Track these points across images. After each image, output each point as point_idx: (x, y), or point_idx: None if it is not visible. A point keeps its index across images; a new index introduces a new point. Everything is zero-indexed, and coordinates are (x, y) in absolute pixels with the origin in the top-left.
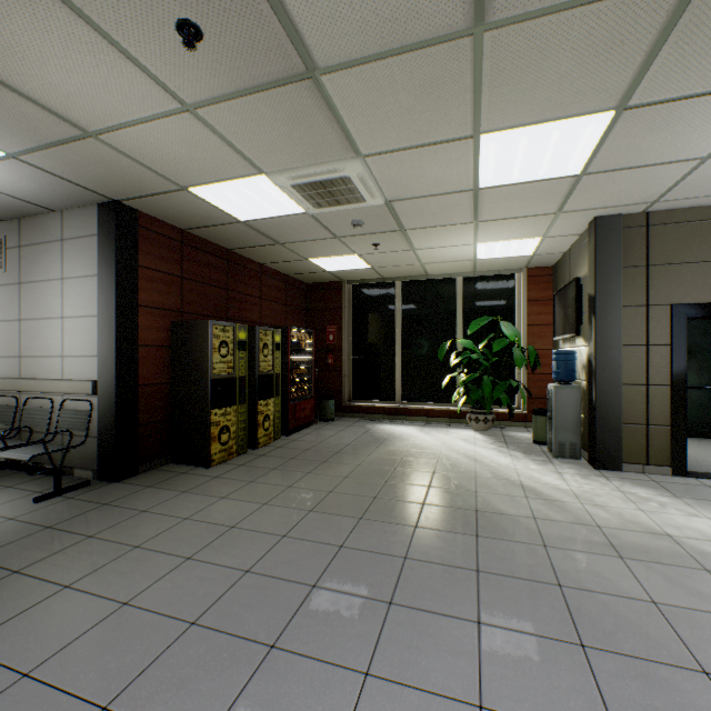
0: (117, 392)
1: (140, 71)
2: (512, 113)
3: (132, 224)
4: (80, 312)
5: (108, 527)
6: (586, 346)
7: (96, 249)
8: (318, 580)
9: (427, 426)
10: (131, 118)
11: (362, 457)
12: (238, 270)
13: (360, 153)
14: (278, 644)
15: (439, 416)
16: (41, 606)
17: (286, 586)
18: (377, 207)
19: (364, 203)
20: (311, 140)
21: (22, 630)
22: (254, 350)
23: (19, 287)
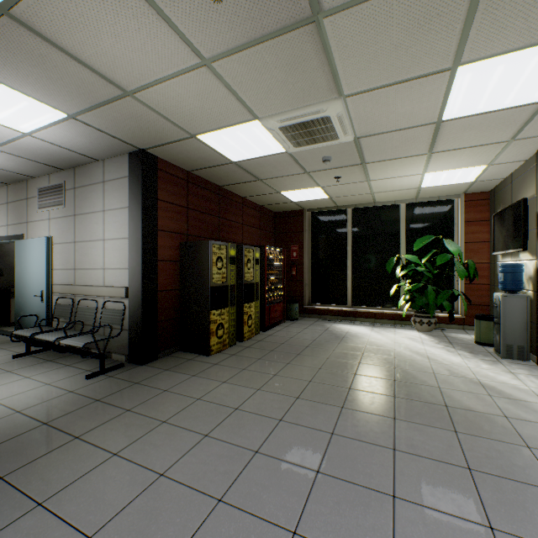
0: (142, 296)
1: (171, 31)
2: (498, 40)
3: (153, 168)
4: (116, 235)
5: (140, 402)
6: (533, 259)
7: (127, 187)
8: (320, 466)
9: (375, 326)
10: (160, 76)
11: (329, 351)
12: (226, 202)
13: (342, 94)
14: (299, 531)
15: (385, 318)
16: (97, 470)
17: (292, 469)
18: (346, 143)
19: (337, 141)
20: (302, 84)
21: (84, 492)
22: (241, 264)
23: (74, 218)
